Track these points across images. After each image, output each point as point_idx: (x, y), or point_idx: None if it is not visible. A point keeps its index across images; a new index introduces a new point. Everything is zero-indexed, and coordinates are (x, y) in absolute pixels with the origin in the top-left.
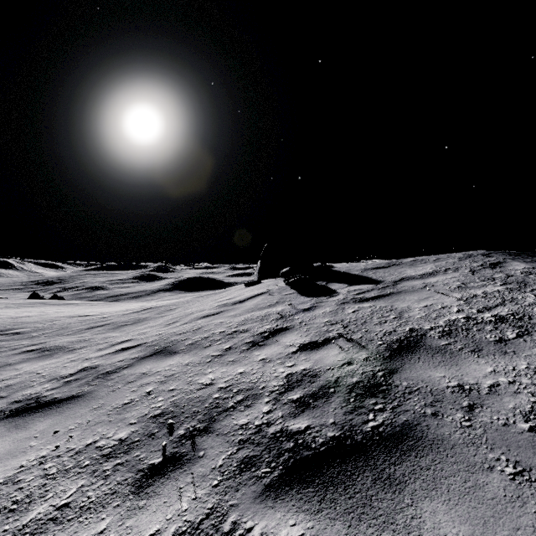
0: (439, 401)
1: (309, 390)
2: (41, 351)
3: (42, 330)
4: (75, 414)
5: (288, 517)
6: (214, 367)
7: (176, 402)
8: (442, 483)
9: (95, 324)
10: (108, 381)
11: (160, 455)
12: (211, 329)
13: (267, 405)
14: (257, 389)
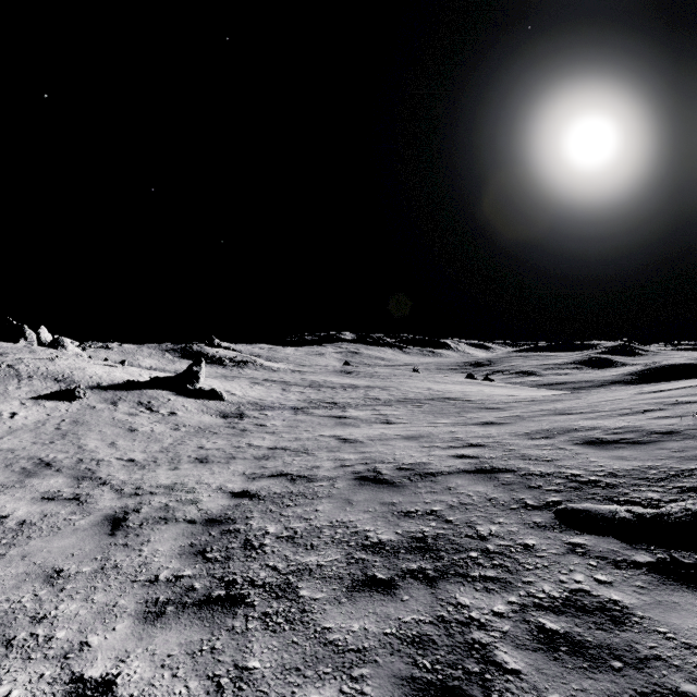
0: (691, 438)
1: (627, 430)
2: (486, 409)
3: (483, 400)
4: (508, 426)
5: (575, 447)
6: (585, 420)
7: (554, 427)
8: (640, 449)
9: (520, 400)
10: (524, 420)
11: (540, 436)
12: (604, 406)
13: (598, 432)
14: (599, 427)
